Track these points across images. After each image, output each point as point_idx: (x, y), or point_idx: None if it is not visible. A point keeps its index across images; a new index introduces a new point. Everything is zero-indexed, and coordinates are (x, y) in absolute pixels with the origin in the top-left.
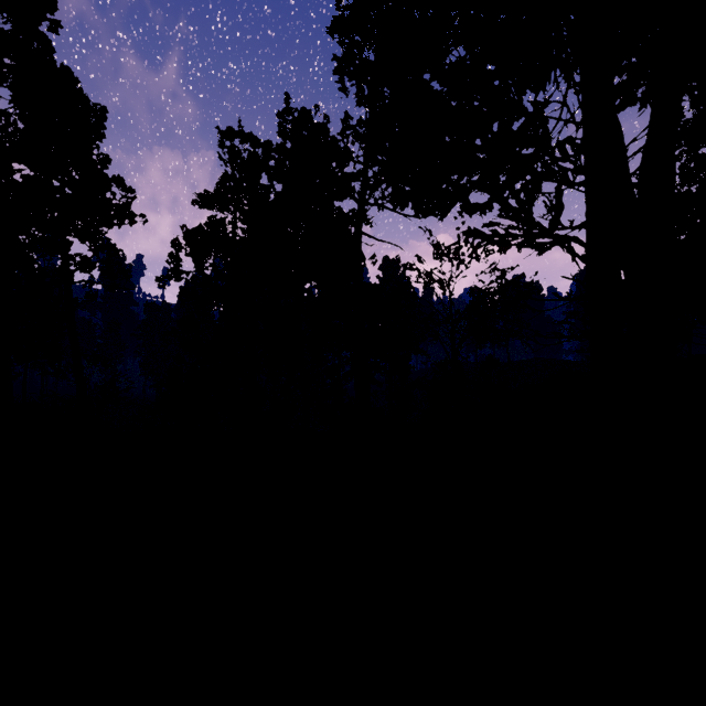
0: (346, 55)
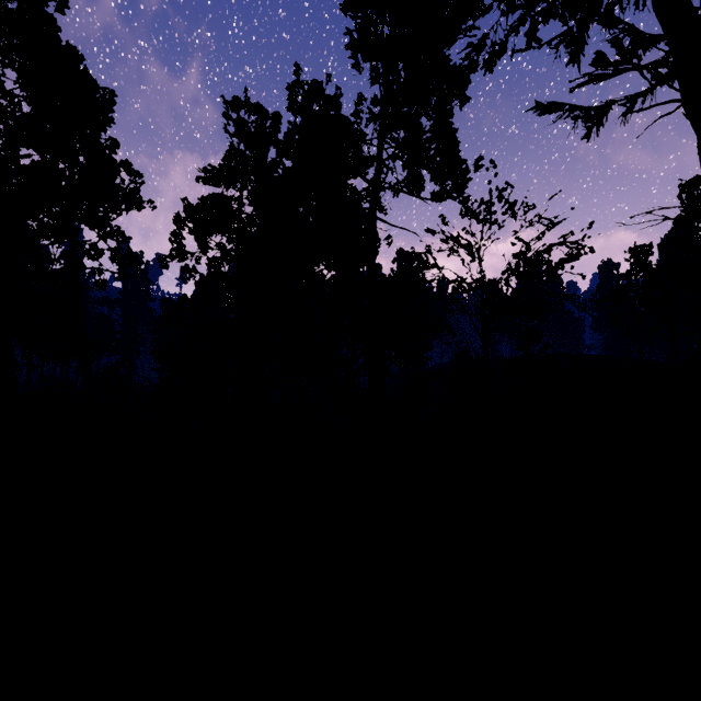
0: (360, 28)
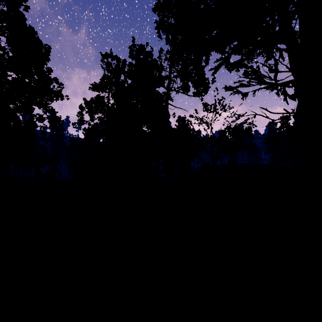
0: (161, 20)
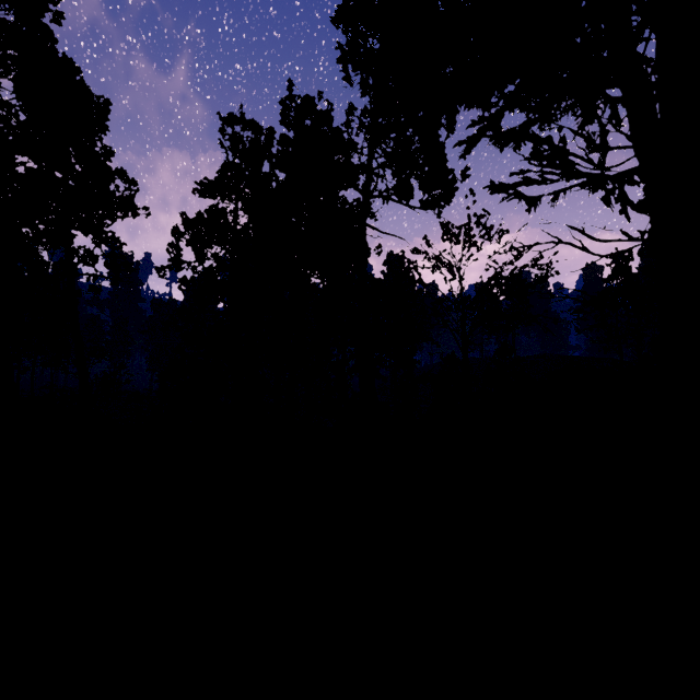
0: (351, 43)
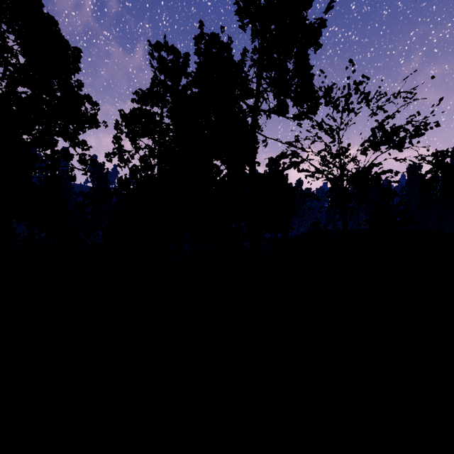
0: None
